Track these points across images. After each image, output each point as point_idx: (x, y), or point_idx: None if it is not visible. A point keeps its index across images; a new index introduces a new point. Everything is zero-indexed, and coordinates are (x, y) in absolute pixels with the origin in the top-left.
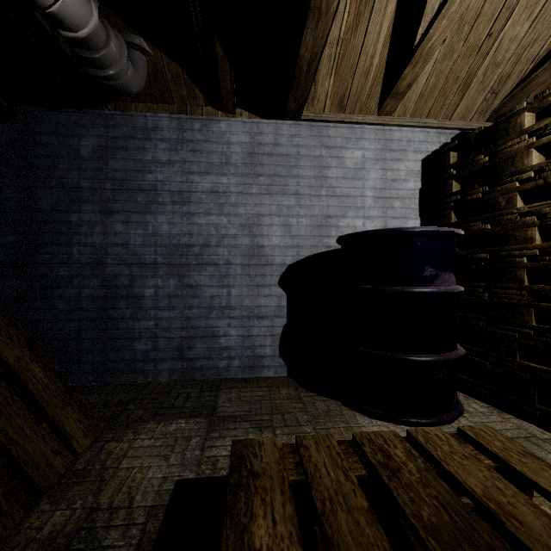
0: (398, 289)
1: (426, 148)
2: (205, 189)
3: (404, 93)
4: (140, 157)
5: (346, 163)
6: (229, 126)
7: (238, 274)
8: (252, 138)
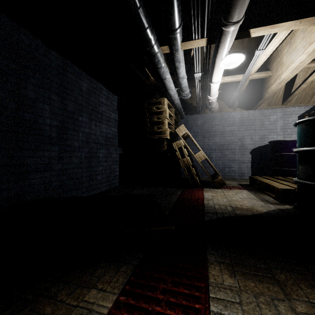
0: (284, 153)
1: (299, 112)
2: (228, 130)
3: (289, 101)
4: (212, 124)
5: (270, 120)
6: (235, 114)
7: (237, 151)
8: (241, 116)
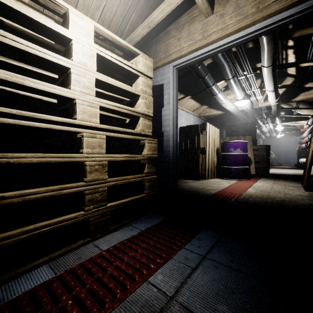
0: None
1: None
2: (288, 145)
3: None
4: (280, 142)
5: None
6: (292, 138)
7: (293, 154)
8: (295, 139)
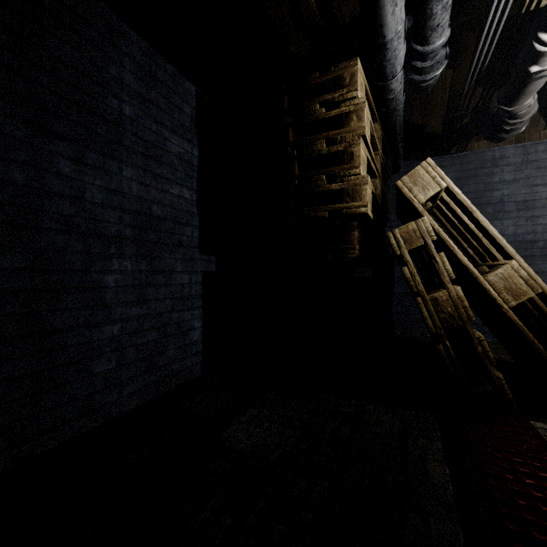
0: None
1: None
2: None
3: None
4: (489, 181)
5: None
6: None
7: None
8: None
